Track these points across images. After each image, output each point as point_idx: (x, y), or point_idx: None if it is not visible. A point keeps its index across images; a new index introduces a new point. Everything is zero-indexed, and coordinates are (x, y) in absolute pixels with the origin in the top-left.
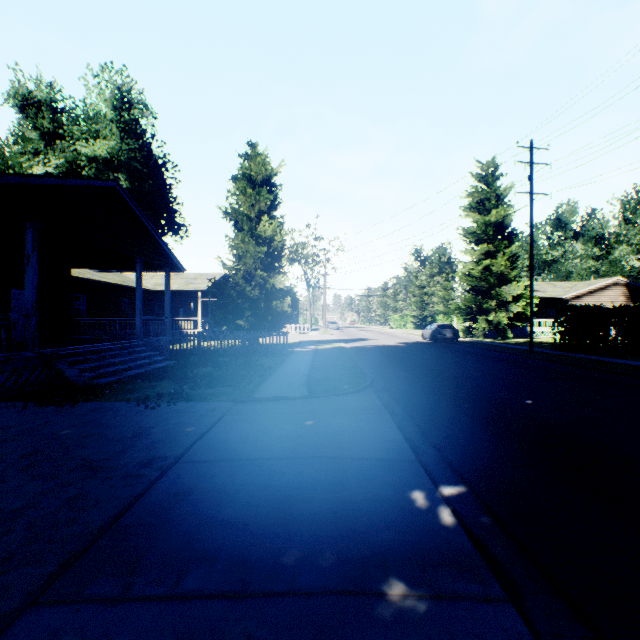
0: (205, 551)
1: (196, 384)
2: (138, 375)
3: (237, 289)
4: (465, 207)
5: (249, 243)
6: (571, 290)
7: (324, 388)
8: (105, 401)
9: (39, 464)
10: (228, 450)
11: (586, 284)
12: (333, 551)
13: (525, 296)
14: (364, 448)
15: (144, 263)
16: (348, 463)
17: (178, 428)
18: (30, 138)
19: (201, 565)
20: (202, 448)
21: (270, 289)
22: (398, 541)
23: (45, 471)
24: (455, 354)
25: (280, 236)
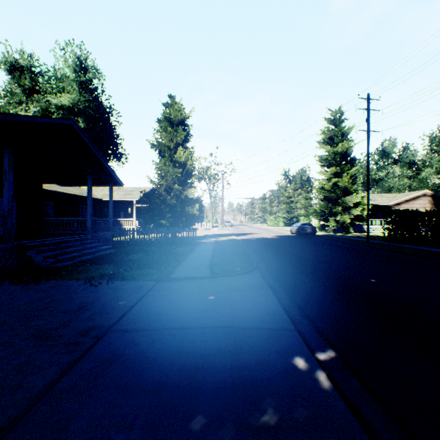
0: (124, 417)
1: (129, 267)
2: (88, 260)
3: (161, 198)
4: (320, 141)
5: (169, 166)
6: (393, 199)
7: (222, 270)
8: (61, 280)
9: (1, 333)
10: (149, 321)
11: (404, 195)
12: (232, 418)
13: (362, 203)
14: (254, 319)
15: (94, 179)
16: (242, 332)
17: (113, 302)
18: (16, 93)
19: (119, 432)
20: (129, 319)
21: (184, 198)
22: (286, 407)
23: (4, 339)
24: (314, 244)
25: (191, 161)
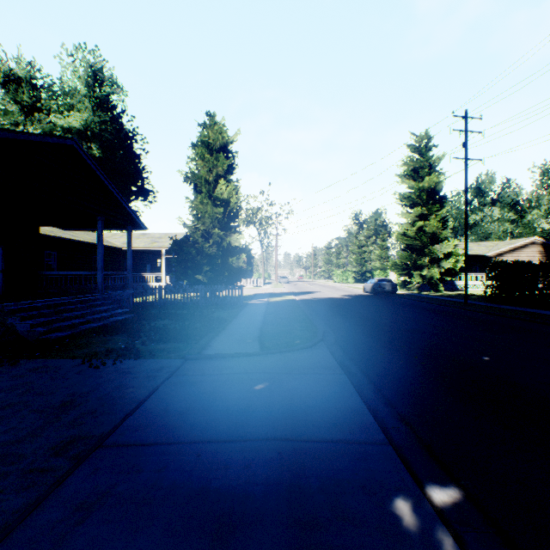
0: None
1: (149, 338)
2: (95, 328)
3: (196, 247)
4: (401, 175)
5: (207, 204)
6: (494, 248)
7: (276, 343)
8: (50, 358)
9: None
10: (164, 427)
11: (507, 243)
12: None
13: (455, 254)
14: (323, 424)
15: (106, 221)
16: (306, 449)
17: (115, 394)
18: (12, 111)
19: None
20: (135, 424)
21: (227, 247)
22: None
23: None
24: (396, 306)
25: (236, 198)
